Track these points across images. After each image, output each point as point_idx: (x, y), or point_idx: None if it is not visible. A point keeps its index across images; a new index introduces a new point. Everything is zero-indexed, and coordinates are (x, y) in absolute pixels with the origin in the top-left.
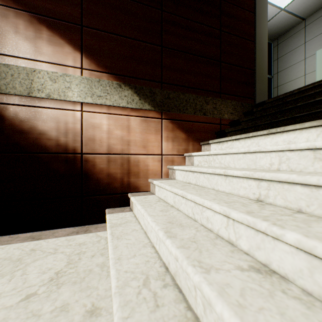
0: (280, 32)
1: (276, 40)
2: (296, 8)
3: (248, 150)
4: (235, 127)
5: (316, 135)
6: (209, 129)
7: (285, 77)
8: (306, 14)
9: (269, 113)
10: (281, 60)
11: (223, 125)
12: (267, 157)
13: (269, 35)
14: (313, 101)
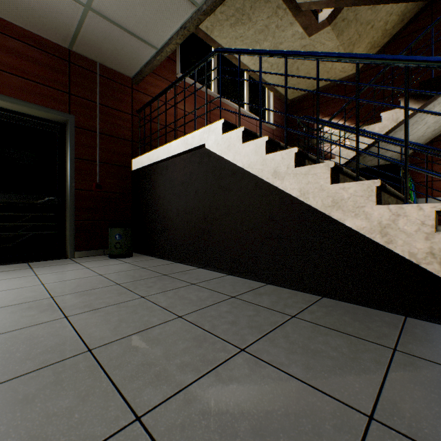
0: None
1: None
2: None
3: None
4: None
5: None
6: None
7: None
8: None
9: None
10: None
11: None
12: None
13: None
14: None
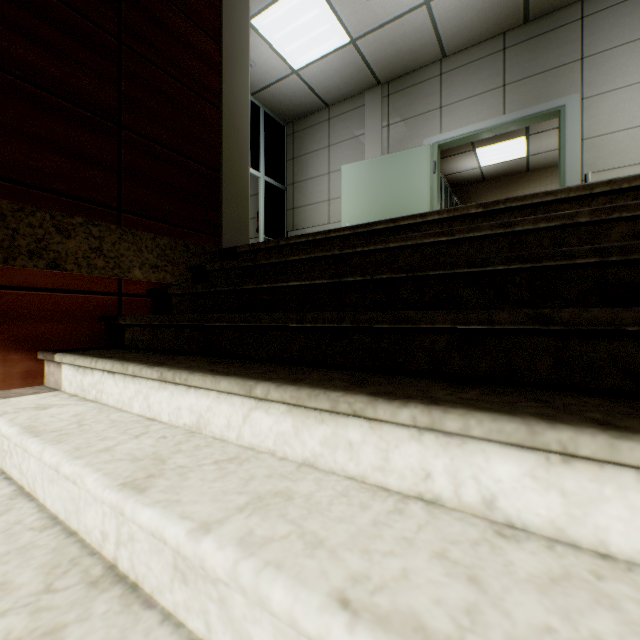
0: (297, 113)
1: (292, 124)
2: (316, 82)
3: (58, 467)
4: (139, 316)
5: (243, 416)
6: (76, 309)
7: (303, 195)
8: (330, 99)
9: (221, 290)
10: (299, 162)
11: (131, 297)
12: (99, 508)
13: (280, 110)
14: (287, 286)
